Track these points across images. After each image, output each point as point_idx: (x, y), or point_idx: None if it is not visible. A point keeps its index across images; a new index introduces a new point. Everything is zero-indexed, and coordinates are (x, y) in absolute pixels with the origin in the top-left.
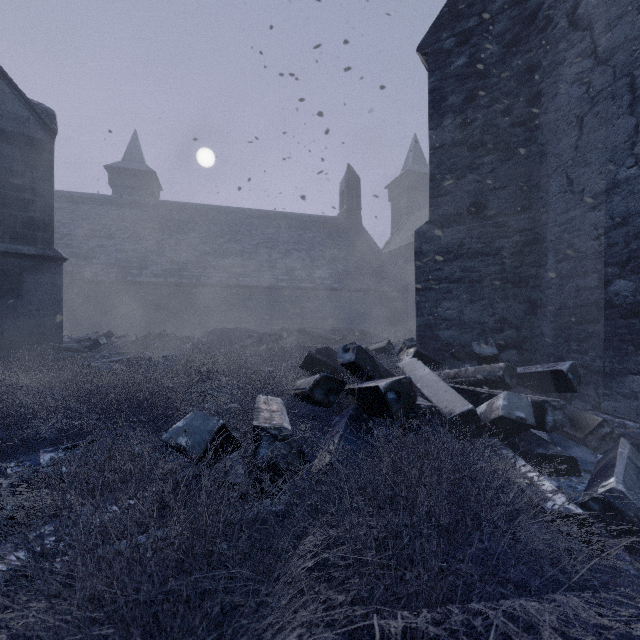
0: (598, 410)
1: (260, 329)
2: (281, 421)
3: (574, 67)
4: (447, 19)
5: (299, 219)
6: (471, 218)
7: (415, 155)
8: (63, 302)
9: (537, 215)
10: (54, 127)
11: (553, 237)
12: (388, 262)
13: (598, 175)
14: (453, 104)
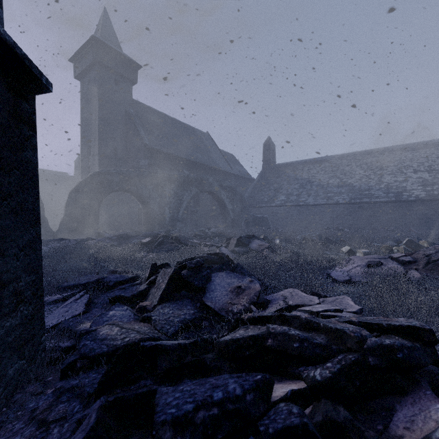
0: None
1: None
2: None
3: None
4: None
5: (53, 176)
6: None
7: None
8: None
9: None
10: None
11: None
12: None
13: None
14: None
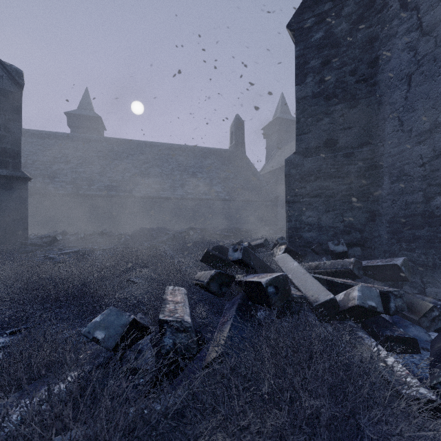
0: (423, 294)
1: (174, 228)
2: (182, 313)
3: (404, 38)
4: (309, 4)
5: (202, 151)
6: (326, 150)
7: (282, 107)
8: (33, 209)
9: (376, 148)
10: (21, 82)
11: (388, 164)
12: (264, 181)
13: (423, 118)
14: (313, 66)
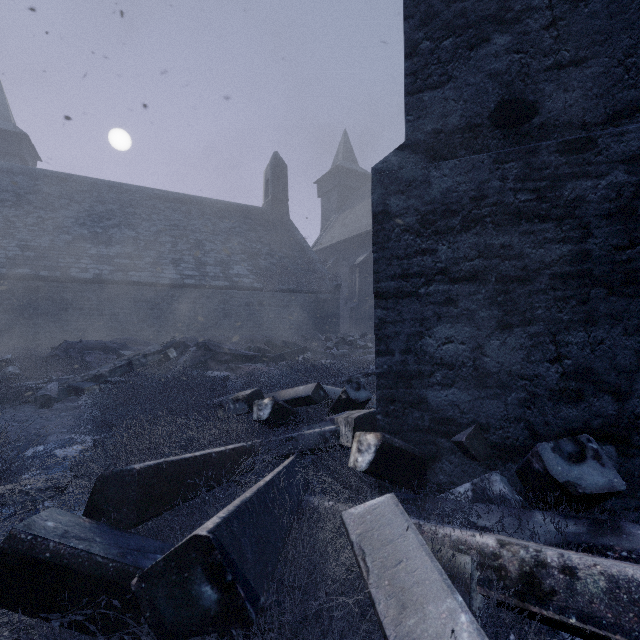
0: None
1: (158, 338)
2: None
3: None
4: None
5: (216, 206)
6: (501, 135)
7: (345, 151)
8: None
9: None
10: None
11: None
12: (318, 260)
13: None
14: None
